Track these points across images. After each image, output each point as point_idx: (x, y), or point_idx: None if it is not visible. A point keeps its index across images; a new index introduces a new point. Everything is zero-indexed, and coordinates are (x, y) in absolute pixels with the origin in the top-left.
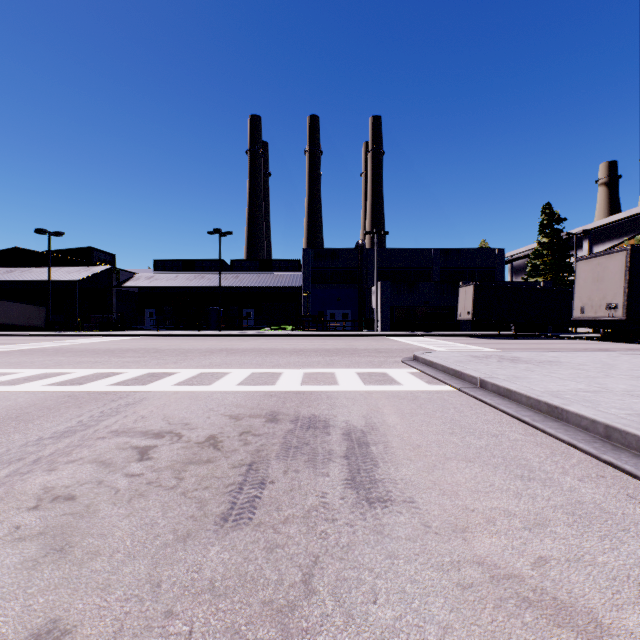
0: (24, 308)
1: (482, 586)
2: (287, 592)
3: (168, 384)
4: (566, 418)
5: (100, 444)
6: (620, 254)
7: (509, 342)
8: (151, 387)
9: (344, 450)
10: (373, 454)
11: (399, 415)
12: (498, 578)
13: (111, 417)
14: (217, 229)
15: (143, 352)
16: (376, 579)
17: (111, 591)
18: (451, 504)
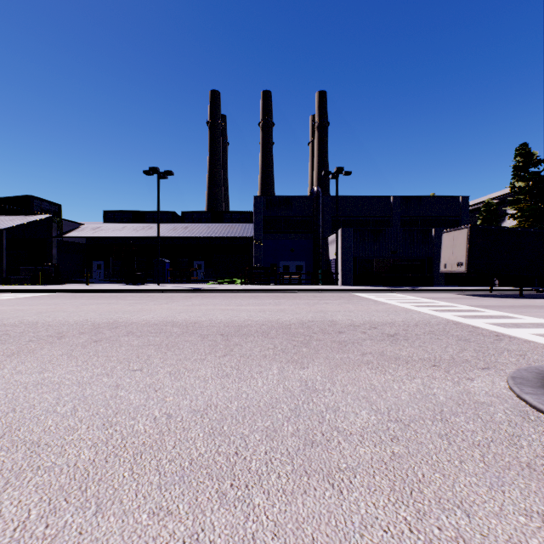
0: None
1: None
2: None
3: None
4: None
5: None
6: None
7: (539, 304)
8: None
9: None
10: None
11: None
12: None
13: None
14: (153, 167)
15: None
16: None
17: None
18: None
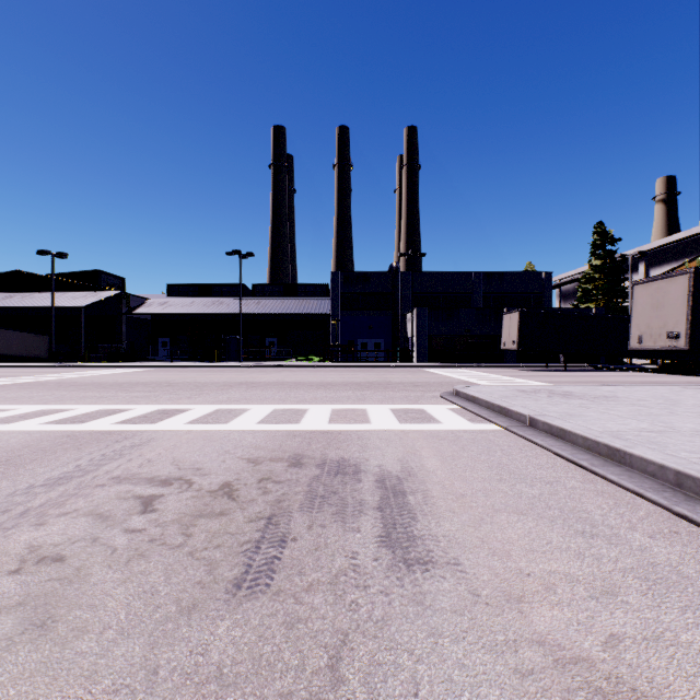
0: (25, 337)
1: (545, 673)
2: (310, 681)
3: (180, 422)
4: (629, 462)
5: (98, 493)
6: (682, 277)
7: (558, 375)
8: (161, 426)
9: (377, 500)
10: (411, 505)
11: (439, 458)
12: (563, 662)
13: (113, 461)
14: (237, 250)
15: (154, 386)
16: (417, 664)
17: (97, 680)
18: (503, 567)
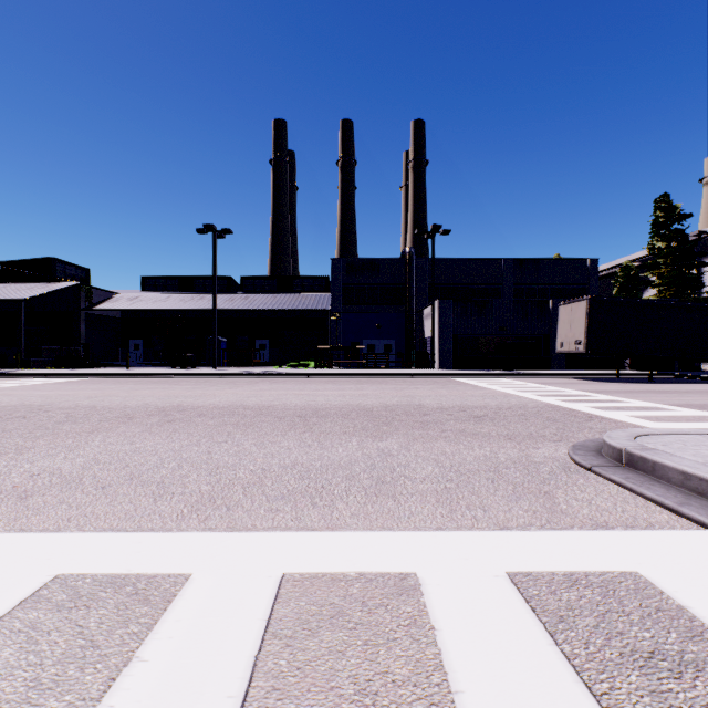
0: None
1: None
2: None
3: None
4: None
5: None
6: None
7: (664, 389)
8: None
9: None
10: None
11: None
12: None
13: None
14: (209, 225)
15: None
16: None
17: None
18: None
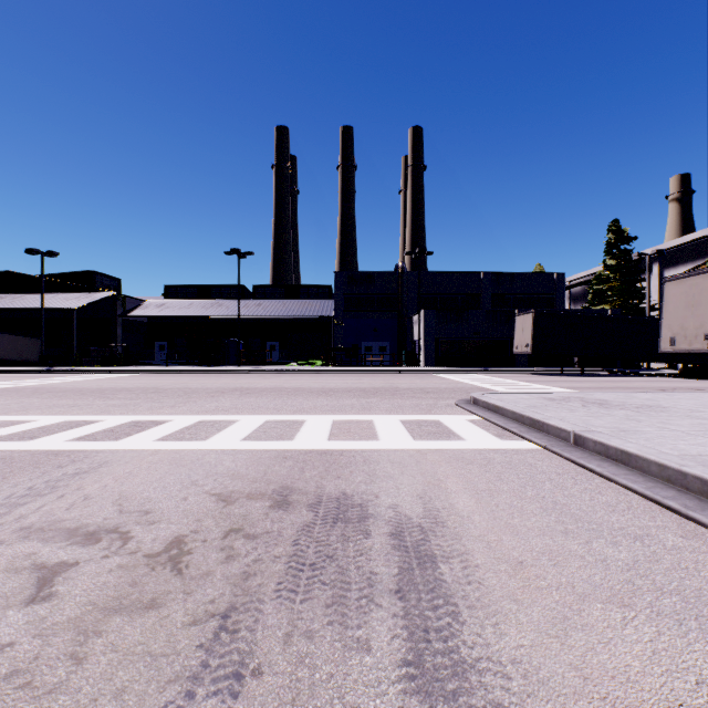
0: (15, 340)
1: None
2: None
3: (149, 438)
4: None
5: None
6: None
7: (577, 379)
8: (124, 443)
9: (395, 574)
10: (446, 585)
11: (472, 494)
12: None
13: (38, 498)
14: (235, 249)
15: (139, 392)
16: None
17: None
18: None
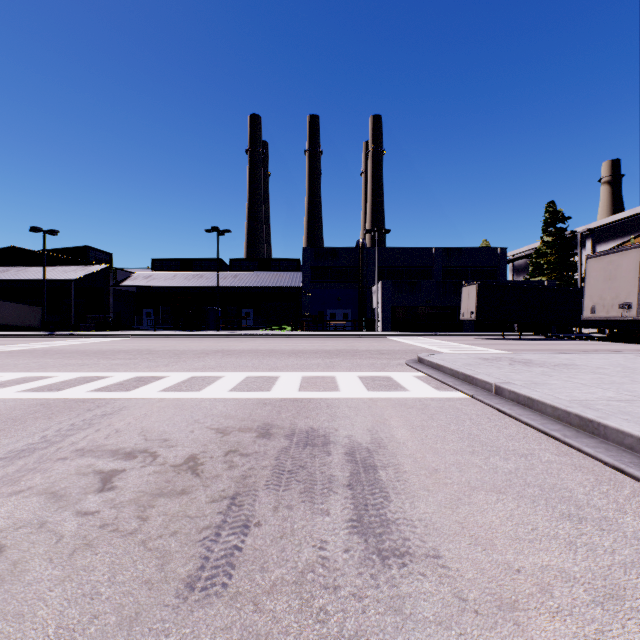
0: (19, 308)
1: None
2: None
3: (154, 390)
4: (604, 434)
5: (58, 467)
6: (634, 251)
7: (514, 343)
8: (135, 393)
9: (347, 476)
10: (382, 482)
11: (409, 428)
12: None
13: (81, 431)
14: (215, 227)
15: (135, 353)
16: None
17: None
18: (488, 560)
